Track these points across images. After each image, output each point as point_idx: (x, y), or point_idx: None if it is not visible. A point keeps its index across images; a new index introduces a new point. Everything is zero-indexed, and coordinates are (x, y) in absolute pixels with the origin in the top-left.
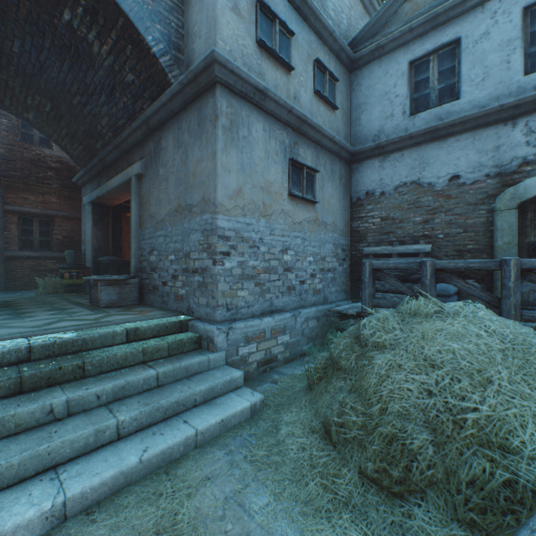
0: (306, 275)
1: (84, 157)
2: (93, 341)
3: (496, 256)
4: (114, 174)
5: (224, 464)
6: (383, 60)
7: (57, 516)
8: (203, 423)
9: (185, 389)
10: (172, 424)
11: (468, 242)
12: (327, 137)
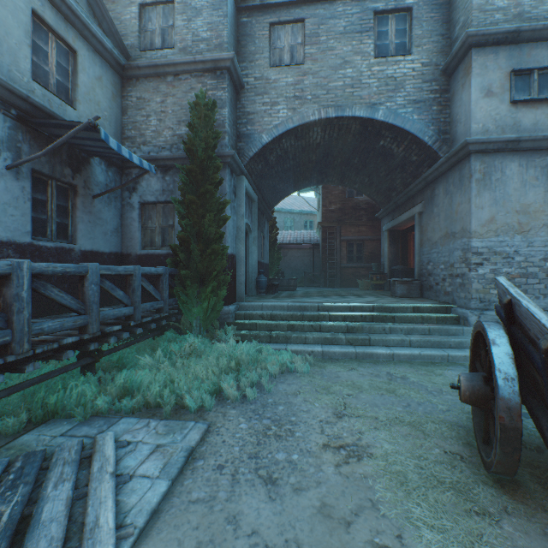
0: None
1: (383, 202)
2: (396, 309)
3: None
4: (402, 211)
5: (461, 369)
6: None
7: (390, 357)
8: (452, 353)
9: (444, 338)
10: (435, 349)
11: None
12: None
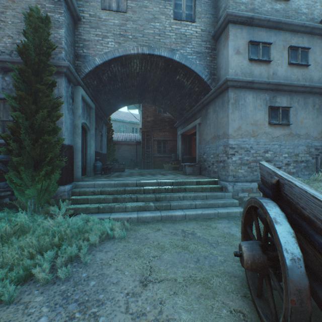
0: (282, 164)
1: (178, 117)
2: (187, 183)
3: None
4: (189, 123)
5: (226, 222)
6: None
7: (184, 217)
8: (220, 210)
9: (215, 201)
10: (210, 209)
11: None
12: (298, 86)
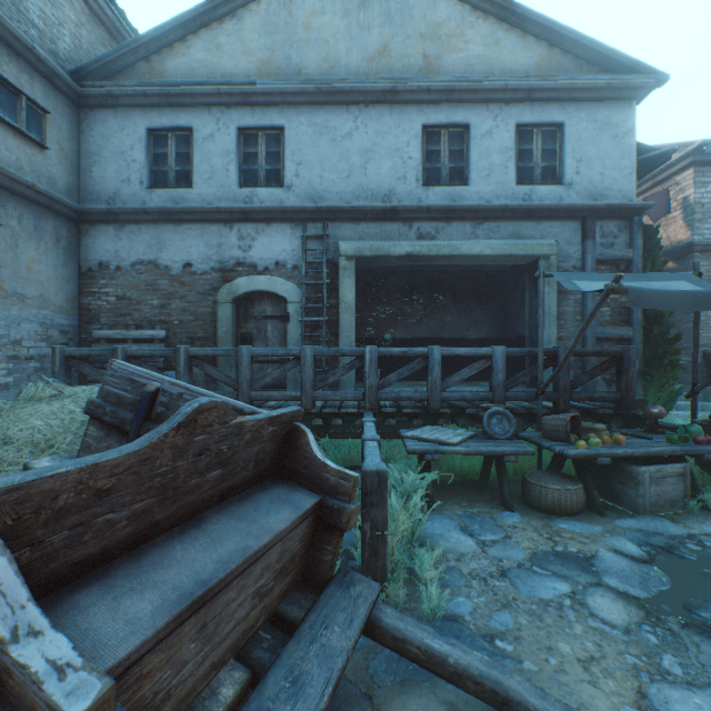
0: None
1: None
2: None
3: (218, 344)
4: None
5: None
6: (121, 113)
7: None
8: None
9: None
10: None
11: (200, 330)
12: (21, 183)
